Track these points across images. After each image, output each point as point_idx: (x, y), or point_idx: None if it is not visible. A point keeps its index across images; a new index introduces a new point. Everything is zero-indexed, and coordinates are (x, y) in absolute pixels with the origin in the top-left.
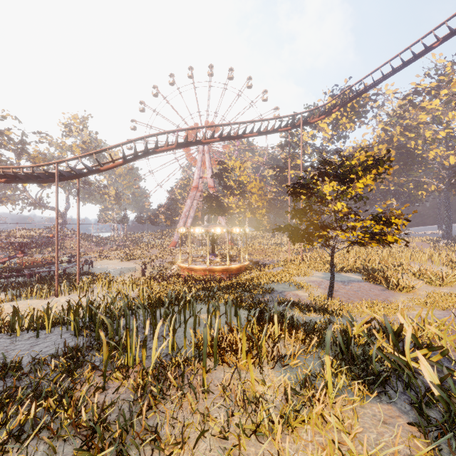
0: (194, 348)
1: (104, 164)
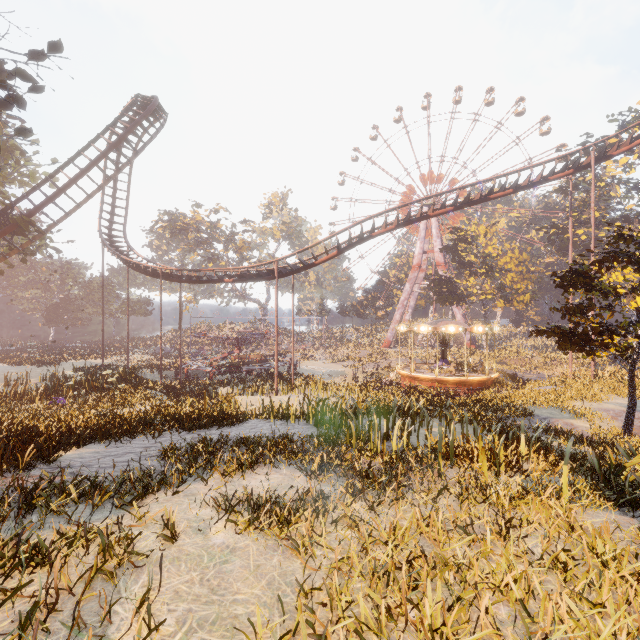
0: (429, 449)
1: (317, 256)
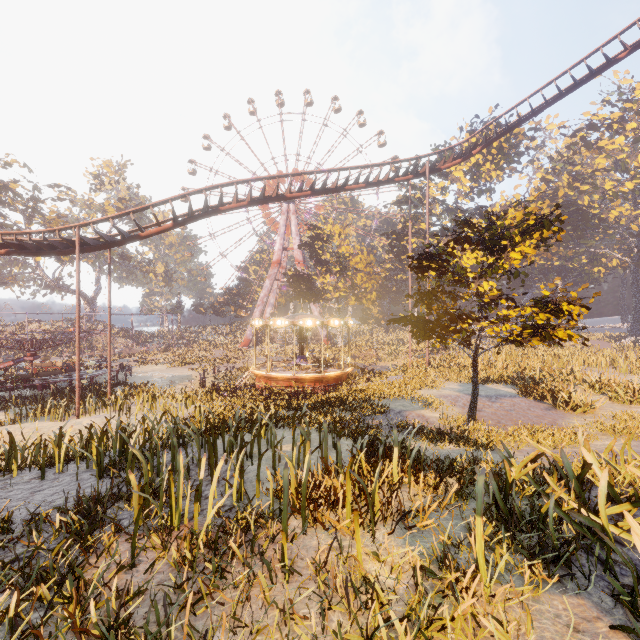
0: (271, 499)
1: (146, 228)
